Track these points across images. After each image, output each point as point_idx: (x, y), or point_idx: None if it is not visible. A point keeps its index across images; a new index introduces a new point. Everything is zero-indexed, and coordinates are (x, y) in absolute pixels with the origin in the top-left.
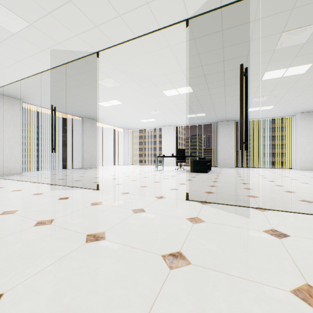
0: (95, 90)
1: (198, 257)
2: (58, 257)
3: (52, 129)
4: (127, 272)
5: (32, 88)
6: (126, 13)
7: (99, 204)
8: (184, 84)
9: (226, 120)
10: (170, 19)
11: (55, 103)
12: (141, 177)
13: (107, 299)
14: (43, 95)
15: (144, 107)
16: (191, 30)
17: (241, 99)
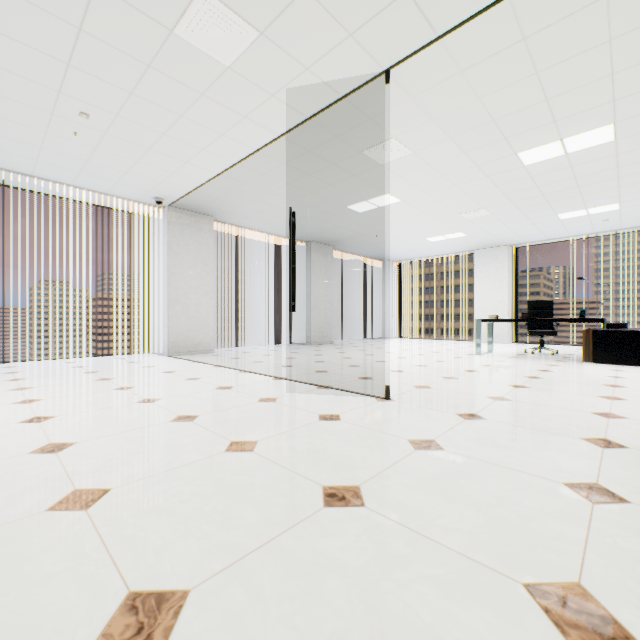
0: (349, 176)
1: None
2: None
3: (290, 261)
4: None
5: (234, 189)
6: None
7: (435, 448)
8: (595, 121)
9: None
10: None
11: (267, 216)
12: (458, 369)
13: None
14: (249, 201)
15: (447, 205)
16: None
17: None
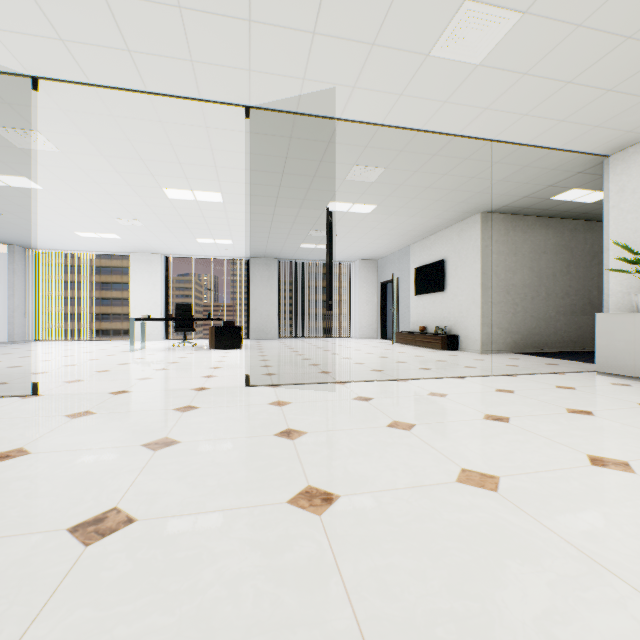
0: None
1: (310, 427)
2: (138, 470)
3: None
4: (252, 452)
5: None
6: (146, 54)
7: (91, 414)
8: (211, 188)
9: (265, 257)
10: (223, 95)
11: None
12: (112, 364)
13: (255, 469)
14: None
15: (102, 208)
16: (249, 121)
17: (327, 250)
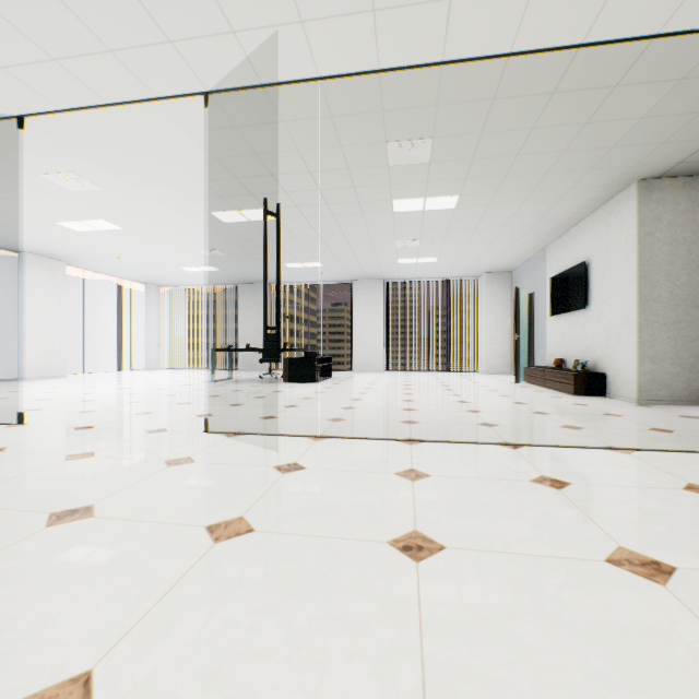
0: (39, 194)
1: (117, 507)
2: None
3: None
4: None
5: None
6: (70, 59)
7: None
8: (252, 204)
9: (368, 278)
10: (173, 86)
11: None
12: (161, 395)
13: None
14: None
15: (180, 241)
16: (223, 112)
17: (264, 256)
